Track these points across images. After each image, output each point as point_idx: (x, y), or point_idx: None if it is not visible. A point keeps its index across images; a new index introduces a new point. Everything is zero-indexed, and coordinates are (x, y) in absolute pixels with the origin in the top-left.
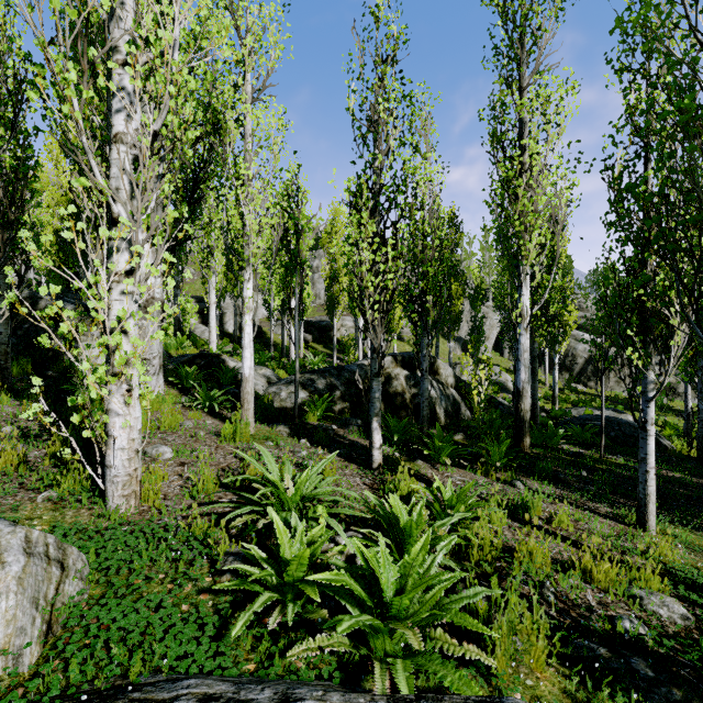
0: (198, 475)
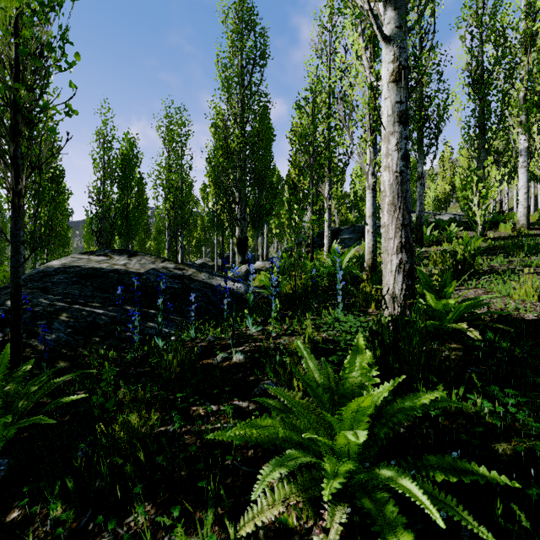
0: None
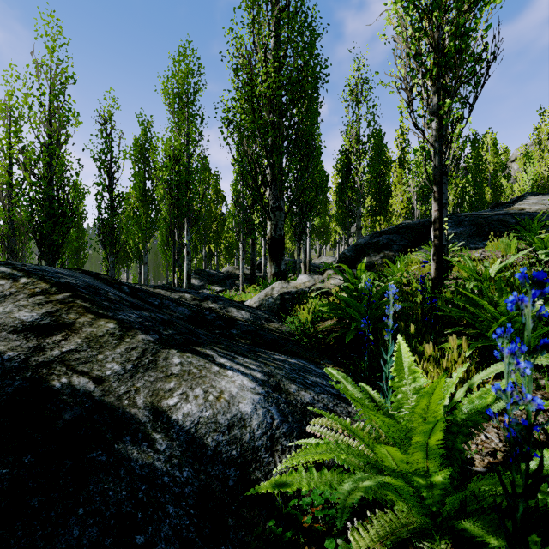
0: None
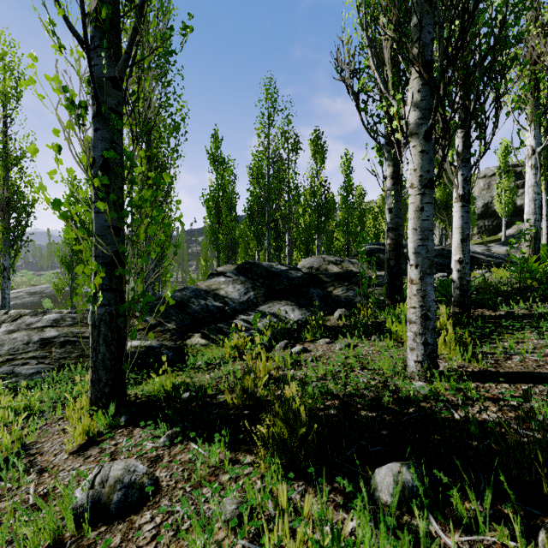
0: (4, 488)
